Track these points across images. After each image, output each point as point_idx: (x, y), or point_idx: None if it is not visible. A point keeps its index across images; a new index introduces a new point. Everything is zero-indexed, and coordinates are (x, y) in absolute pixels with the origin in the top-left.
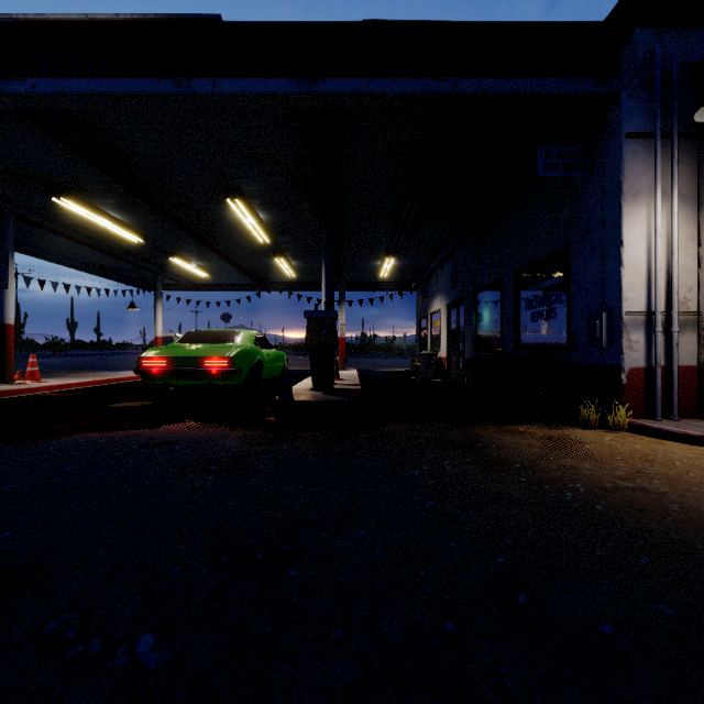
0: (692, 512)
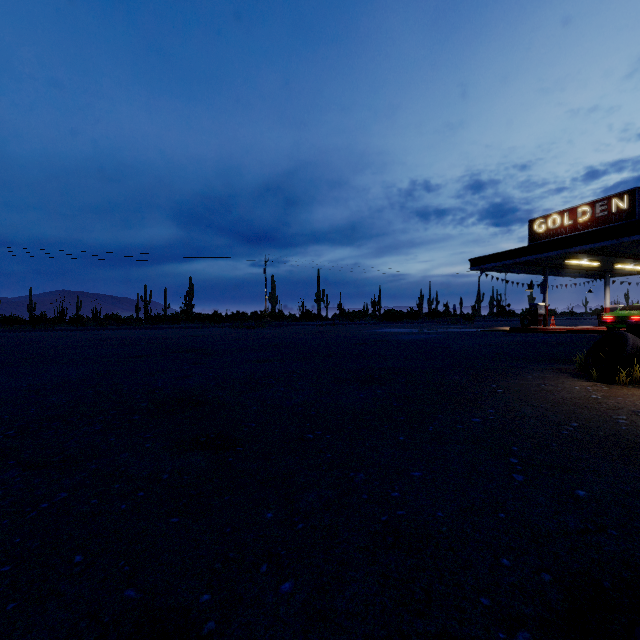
0: None
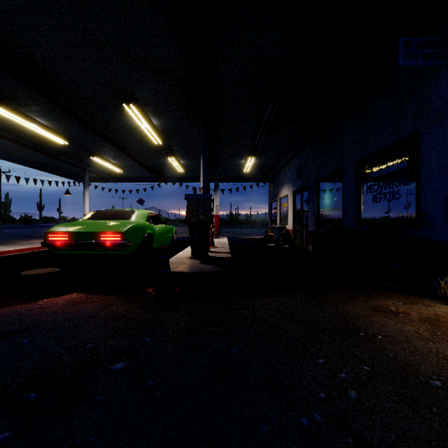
0: None
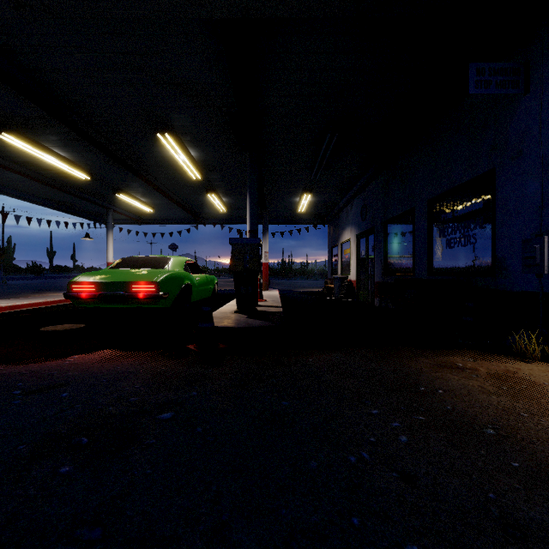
0: None
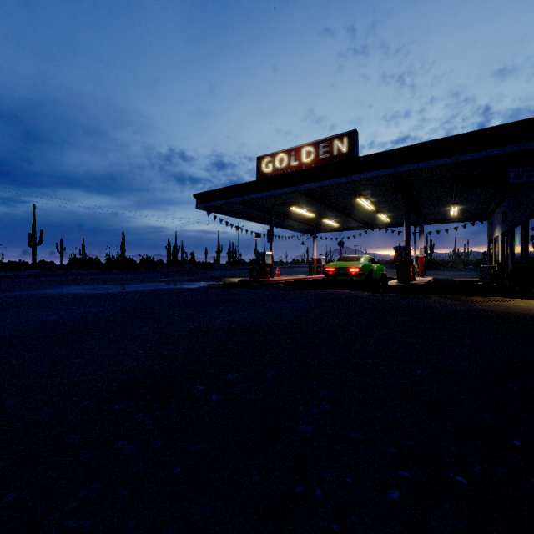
0: (507, 308)
